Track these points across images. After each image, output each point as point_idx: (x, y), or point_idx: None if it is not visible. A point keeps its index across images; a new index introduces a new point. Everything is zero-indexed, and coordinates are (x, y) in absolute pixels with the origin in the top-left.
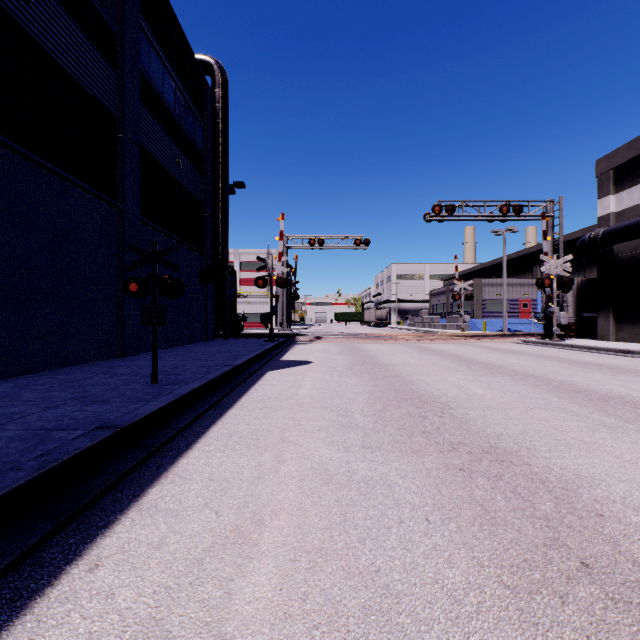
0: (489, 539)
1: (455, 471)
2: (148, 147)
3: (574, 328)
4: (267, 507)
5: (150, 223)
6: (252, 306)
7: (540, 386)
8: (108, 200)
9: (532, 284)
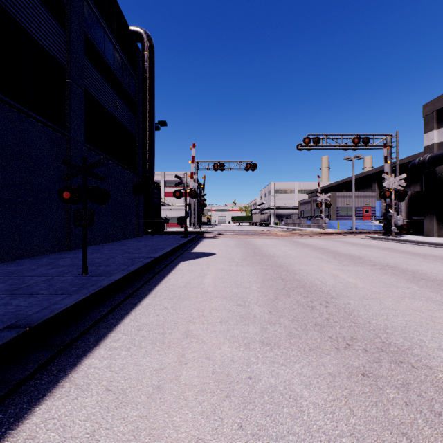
0: None
1: (359, 377)
2: (91, 91)
3: (406, 227)
4: (161, 439)
5: (93, 148)
6: (173, 212)
7: (398, 275)
8: (57, 129)
9: (372, 196)
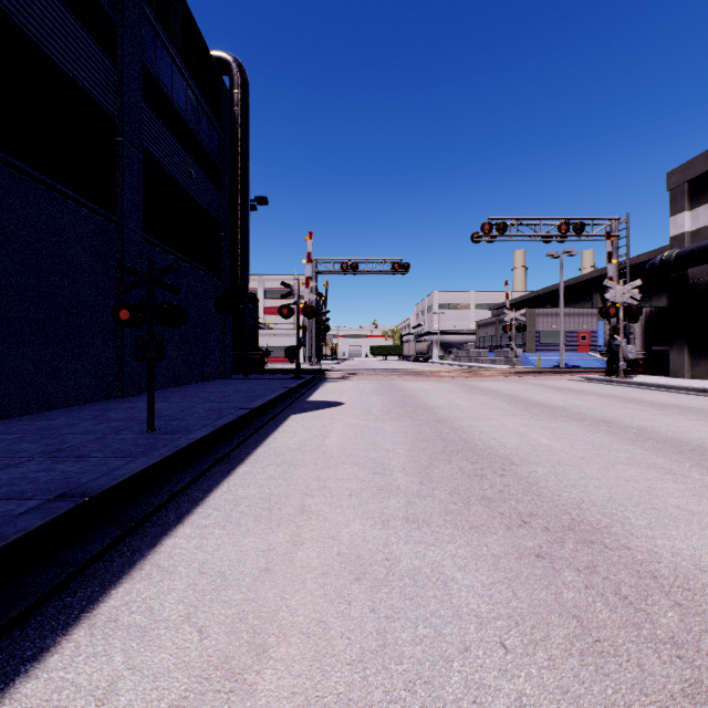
0: (599, 683)
1: (531, 559)
2: (154, 154)
3: (642, 363)
4: (273, 621)
5: (156, 242)
6: (278, 338)
7: (616, 434)
8: (104, 213)
9: (591, 314)
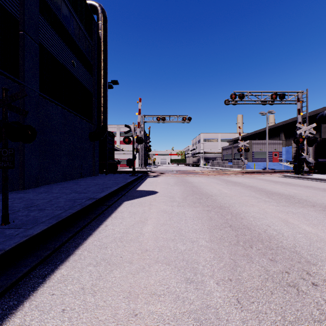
0: None
1: None
2: (48, 47)
3: (313, 168)
4: None
5: (48, 98)
6: (126, 155)
7: None
8: (7, 75)
9: (279, 143)
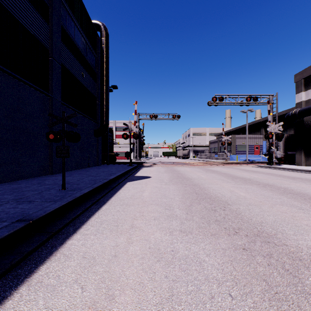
0: None
1: (241, 250)
2: (66, 65)
3: (283, 159)
4: (118, 282)
5: (67, 105)
6: (122, 148)
7: (274, 191)
8: (43, 92)
9: (260, 137)
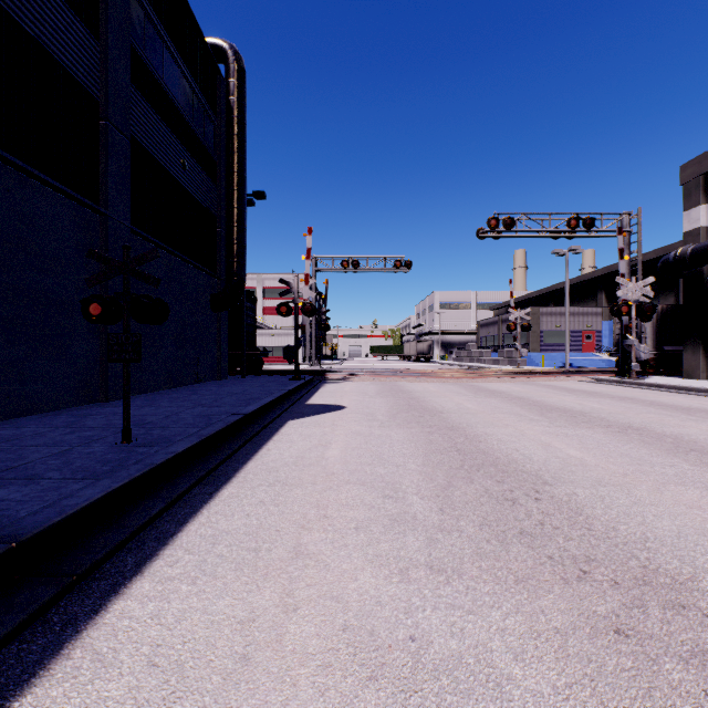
0: None
1: (611, 637)
2: (142, 141)
3: (653, 364)
4: None
5: (144, 234)
6: (277, 338)
7: (652, 444)
8: (85, 202)
9: (596, 313)
